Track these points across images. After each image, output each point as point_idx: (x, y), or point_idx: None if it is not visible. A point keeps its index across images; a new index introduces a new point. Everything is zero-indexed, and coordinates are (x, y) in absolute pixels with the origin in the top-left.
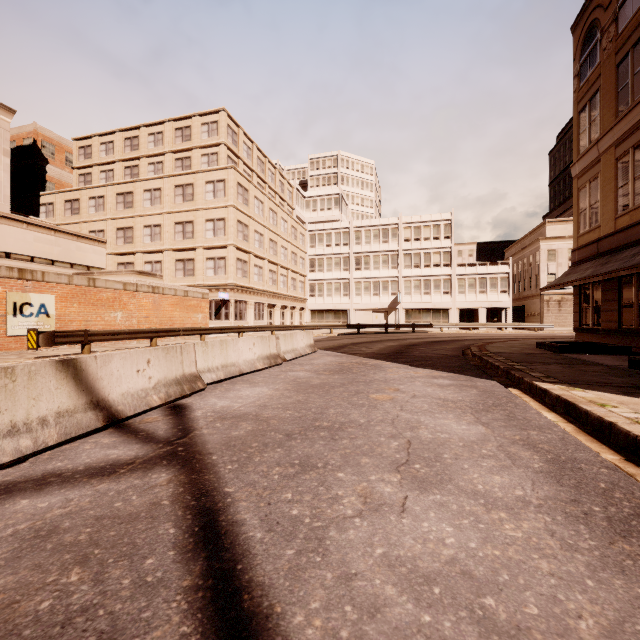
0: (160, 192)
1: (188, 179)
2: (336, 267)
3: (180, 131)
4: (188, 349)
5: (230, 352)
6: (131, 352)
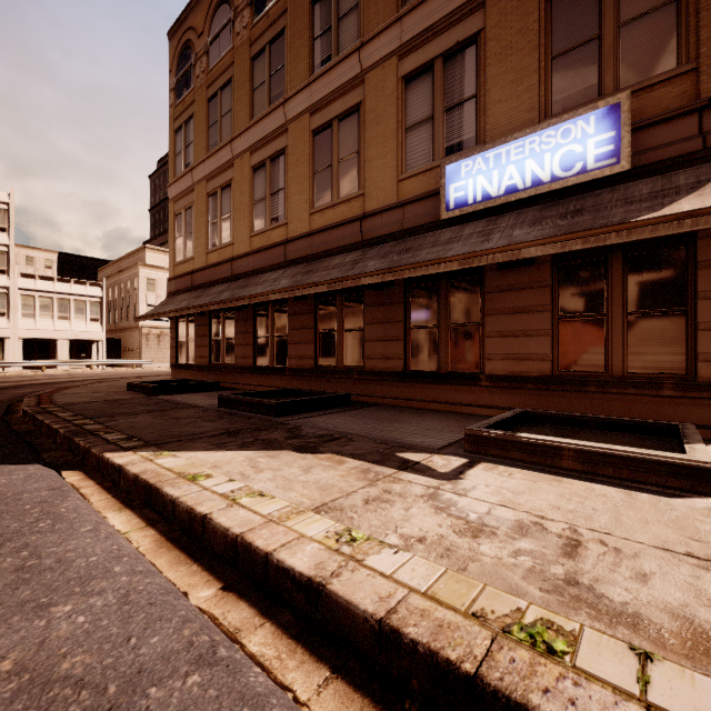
0: None
1: None
2: None
3: None
4: None
5: None
6: None
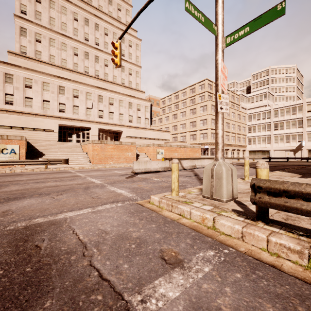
0: (185, 112)
1: (194, 107)
2: (263, 129)
3: (191, 90)
4: (194, 161)
5: (202, 162)
6: (185, 160)
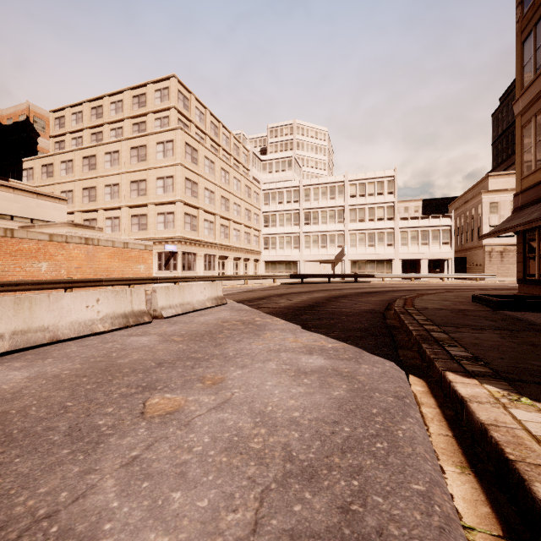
0: (118, 154)
1: (142, 141)
2: (287, 222)
3: (137, 98)
4: None
5: (40, 312)
6: None
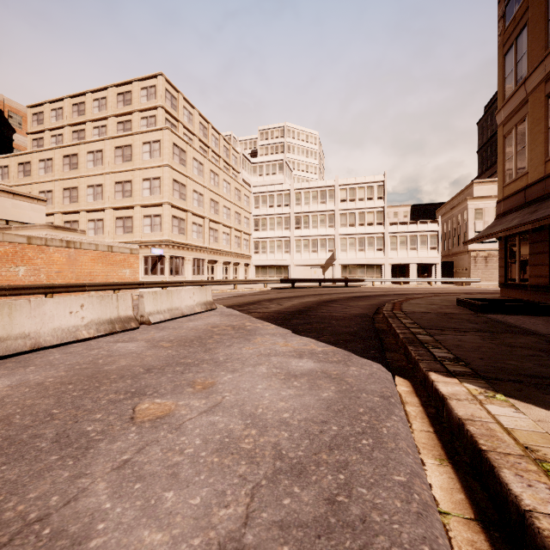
0: (102, 153)
1: (127, 140)
2: (278, 226)
3: (122, 96)
4: None
5: (20, 319)
6: None
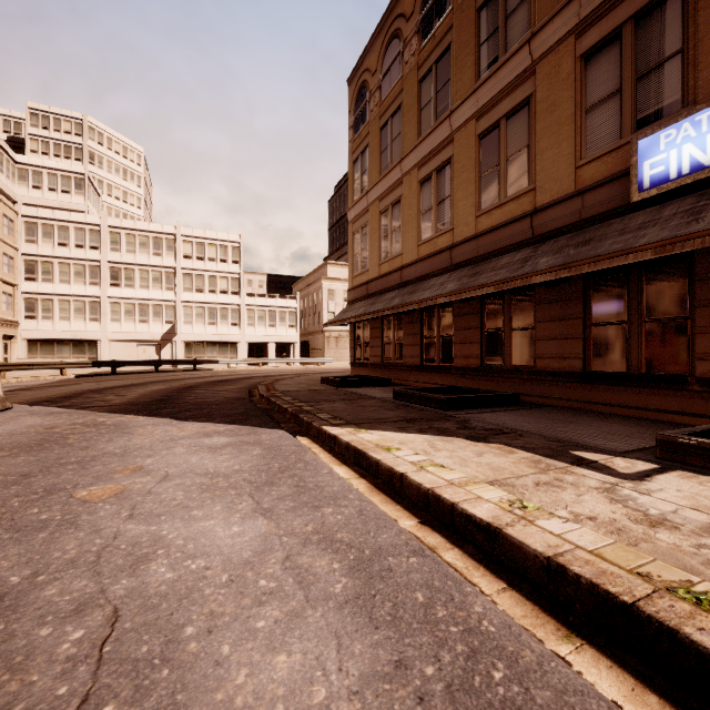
0: None
1: None
2: (78, 278)
3: None
4: None
5: None
6: None
